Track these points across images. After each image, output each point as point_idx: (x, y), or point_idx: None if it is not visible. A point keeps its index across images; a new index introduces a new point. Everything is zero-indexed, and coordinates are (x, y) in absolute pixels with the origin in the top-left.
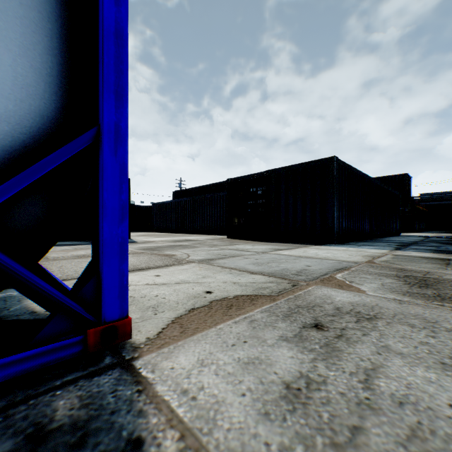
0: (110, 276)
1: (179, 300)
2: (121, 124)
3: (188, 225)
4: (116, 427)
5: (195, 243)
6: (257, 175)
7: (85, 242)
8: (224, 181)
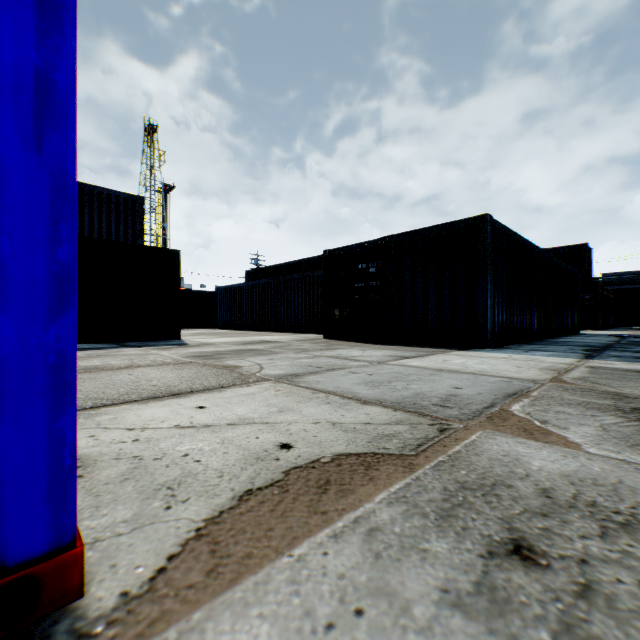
0: (21, 450)
1: (225, 467)
2: (54, 76)
3: (267, 319)
4: None
5: (276, 346)
6: (368, 244)
7: (111, 345)
8: (319, 256)
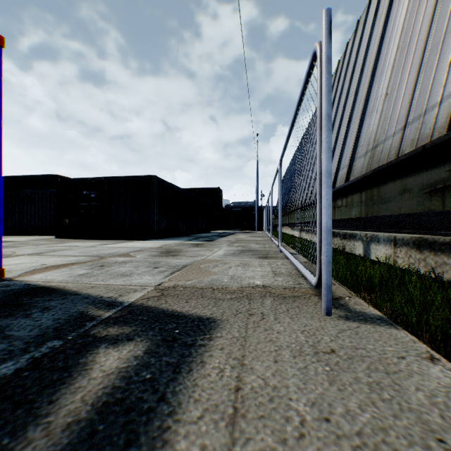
0: None
1: (24, 268)
2: None
3: None
4: (20, 284)
5: (17, 243)
6: (91, 179)
7: None
8: (52, 175)
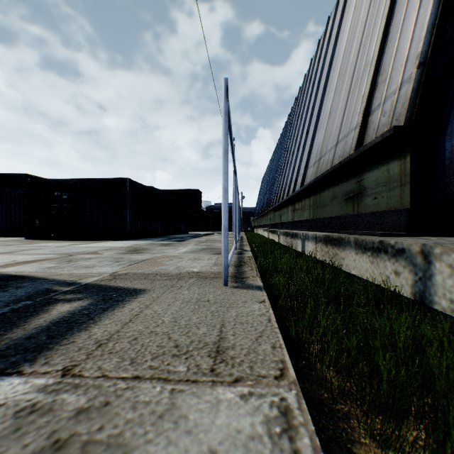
0: None
1: None
2: None
3: None
4: None
5: None
6: (63, 181)
7: None
8: (21, 174)
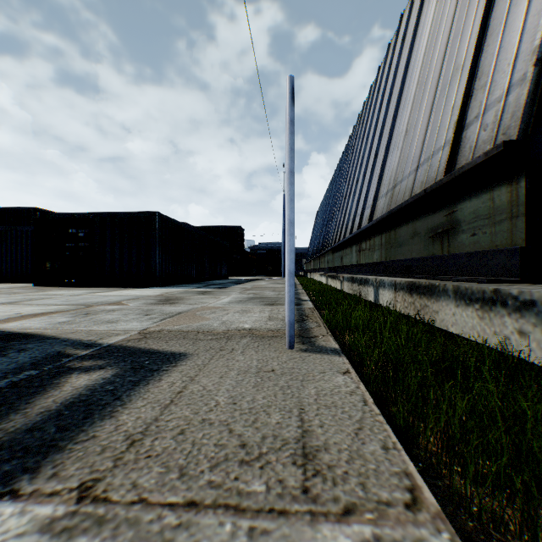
0: None
1: None
2: None
3: None
4: None
5: None
6: (79, 215)
7: None
8: (29, 207)
